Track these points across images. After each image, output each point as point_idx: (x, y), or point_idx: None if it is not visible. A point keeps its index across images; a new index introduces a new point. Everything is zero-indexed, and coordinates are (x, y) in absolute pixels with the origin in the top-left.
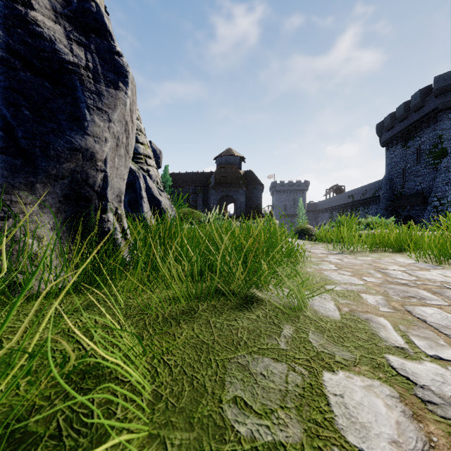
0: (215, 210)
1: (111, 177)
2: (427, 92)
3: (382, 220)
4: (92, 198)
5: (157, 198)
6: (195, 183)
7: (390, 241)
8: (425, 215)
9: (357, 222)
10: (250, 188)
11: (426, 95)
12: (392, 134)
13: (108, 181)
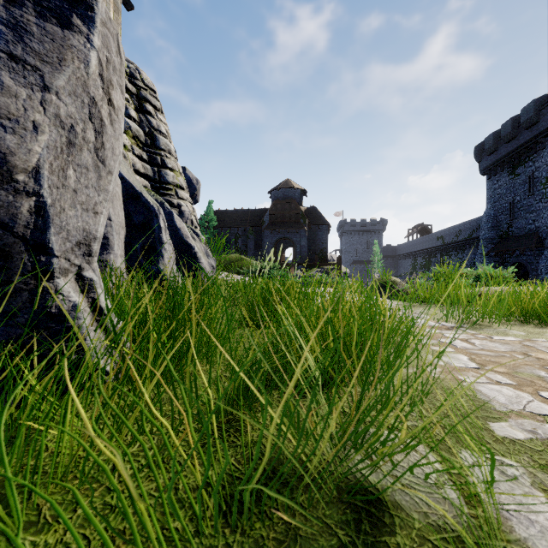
0: (270, 256)
1: (58, 208)
2: (543, 103)
3: (499, 272)
4: (13, 250)
5: (188, 243)
6: (245, 223)
7: (533, 307)
8: (541, 262)
9: (462, 273)
10: (313, 228)
11: (542, 107)
12: (495, 159)
13: (48, 215)
